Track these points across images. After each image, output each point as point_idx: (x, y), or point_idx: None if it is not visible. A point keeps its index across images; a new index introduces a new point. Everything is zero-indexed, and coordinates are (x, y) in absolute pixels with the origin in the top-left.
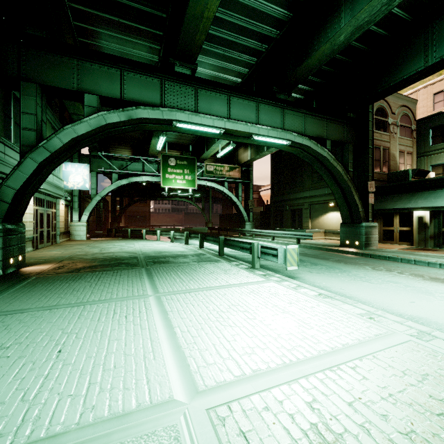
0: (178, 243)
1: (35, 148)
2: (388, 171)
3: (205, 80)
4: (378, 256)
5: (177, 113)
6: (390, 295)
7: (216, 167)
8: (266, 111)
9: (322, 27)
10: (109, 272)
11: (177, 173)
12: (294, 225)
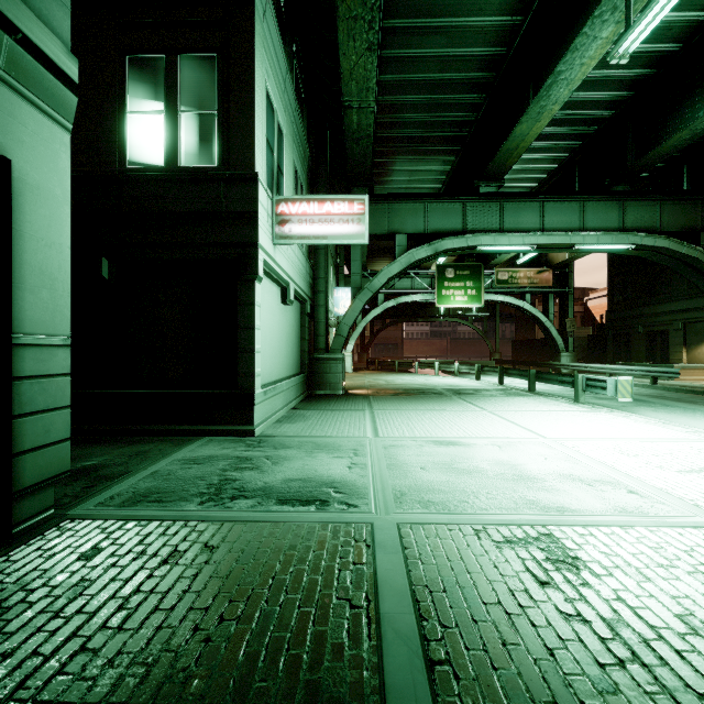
0: (465, 378)
1: (361, 290)
2: None
3: (513, 193)
4: None
5: (482, 237)
6: None
7: (511, 274)
8: (594, 210)
9: (679, 104)
10: (426, 397)
11: (456, 288)
12: (653, 358)
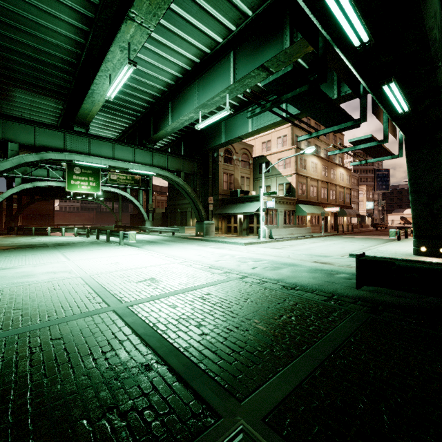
0: (81, 237)
1: None
2: (233, 189)
3: (96, 135)
4: (204, 239)
5: (76, 156)
6: (169, 249)
7: (119, 176)
8: (140, 153)
9: (164, 118)
10: (30, 249)
11: (82, 180)
12: (183, 223)
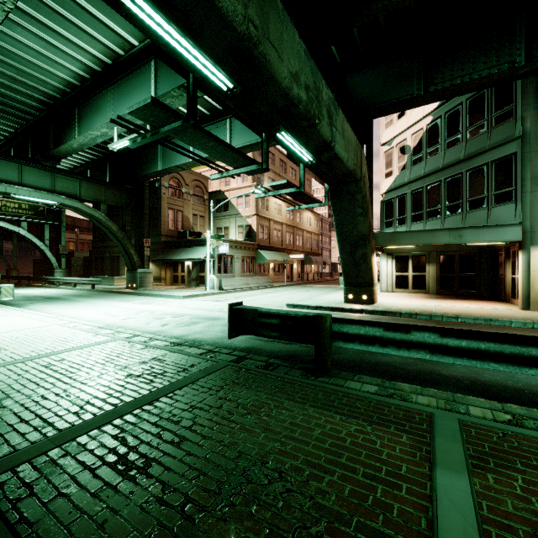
0: None
1: None
2: (182, 229)
3: None
4: (134, 293)
5: None
6: (68, 308)
7: (6, 203)
8: (32, 173)
9: (68, 128)
10: None
11: None
12: (114, 272)
